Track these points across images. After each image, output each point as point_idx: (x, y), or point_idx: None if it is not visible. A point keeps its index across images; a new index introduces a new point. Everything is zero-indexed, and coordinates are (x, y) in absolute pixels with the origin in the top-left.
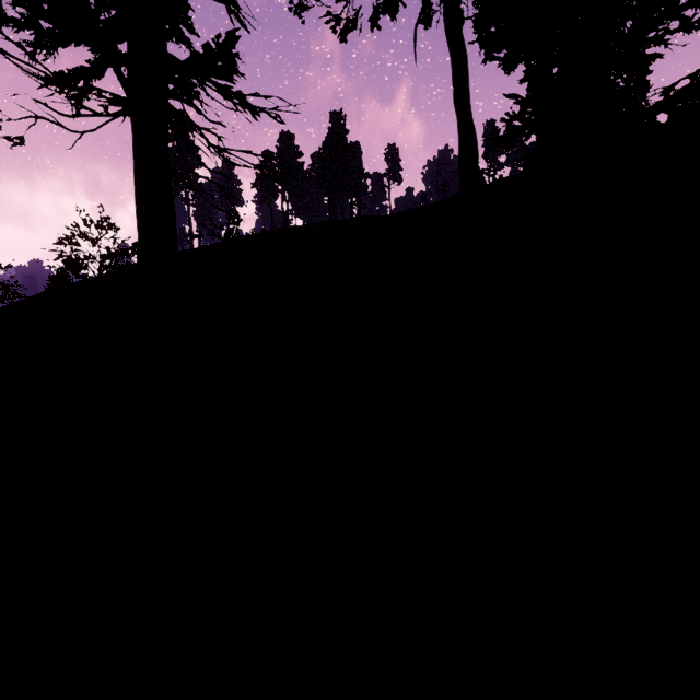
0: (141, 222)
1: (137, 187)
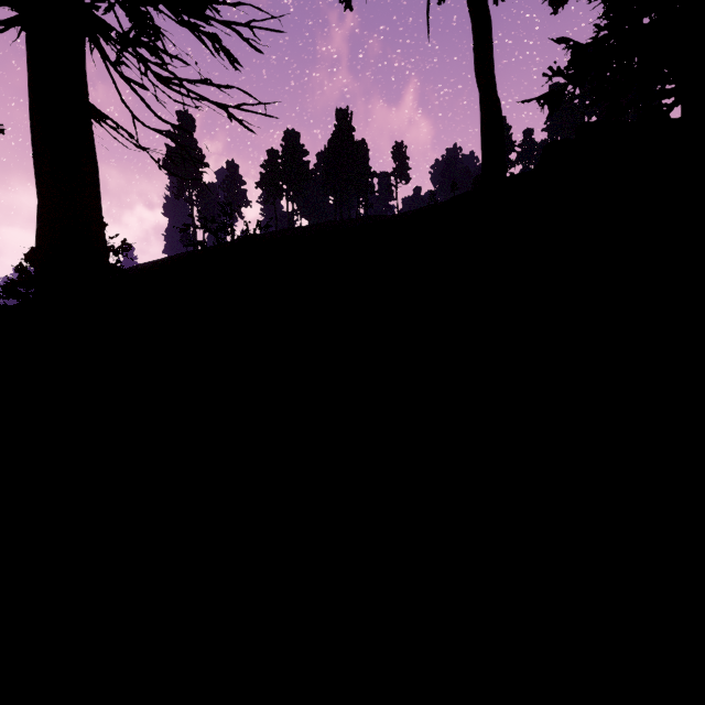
0: (39, 179)
1: (32, 126)
